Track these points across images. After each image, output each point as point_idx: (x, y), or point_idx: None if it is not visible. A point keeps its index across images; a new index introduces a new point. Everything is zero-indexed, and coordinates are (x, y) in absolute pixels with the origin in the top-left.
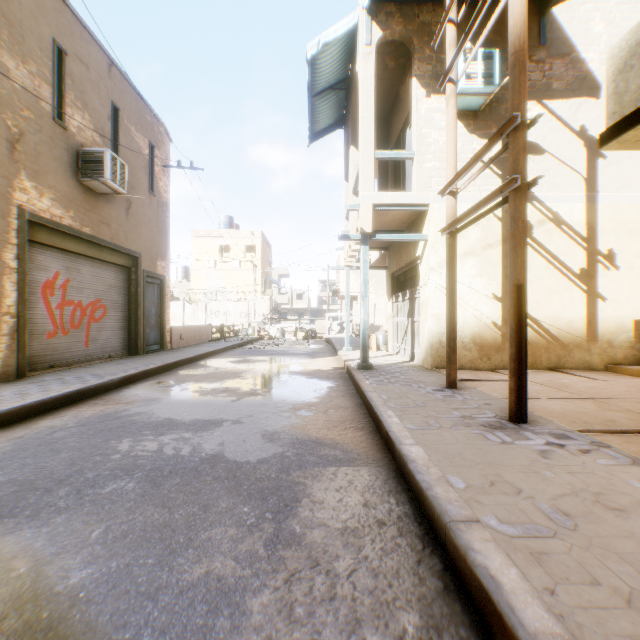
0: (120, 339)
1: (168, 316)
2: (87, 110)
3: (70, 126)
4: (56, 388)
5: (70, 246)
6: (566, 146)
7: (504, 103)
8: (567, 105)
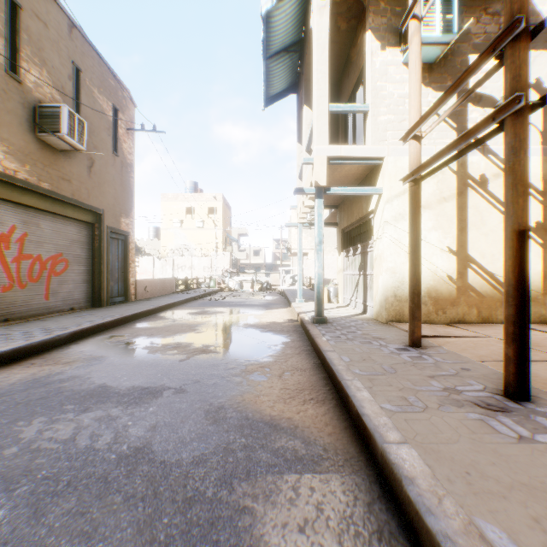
0: (83, 292)
1: (132, 270)
2: (45, 67)
3: (26, 81)
4: None
5: (27, 200)
6: None
7: (459, 56)
8: None
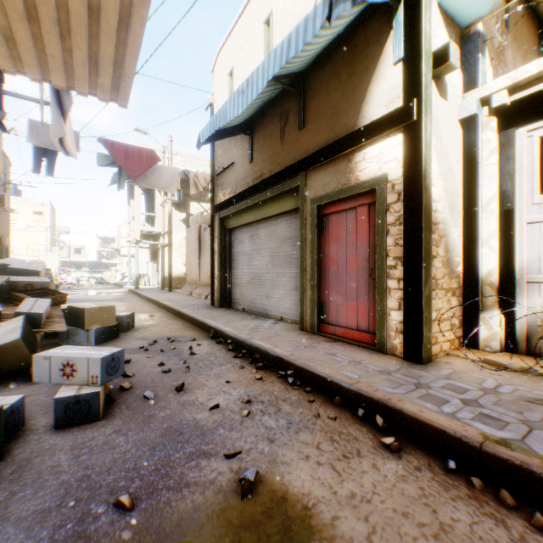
0: None
1: None
2: None
3: None
4: None
5: None
6: None
7: (187, 201)
8: (207, 205)
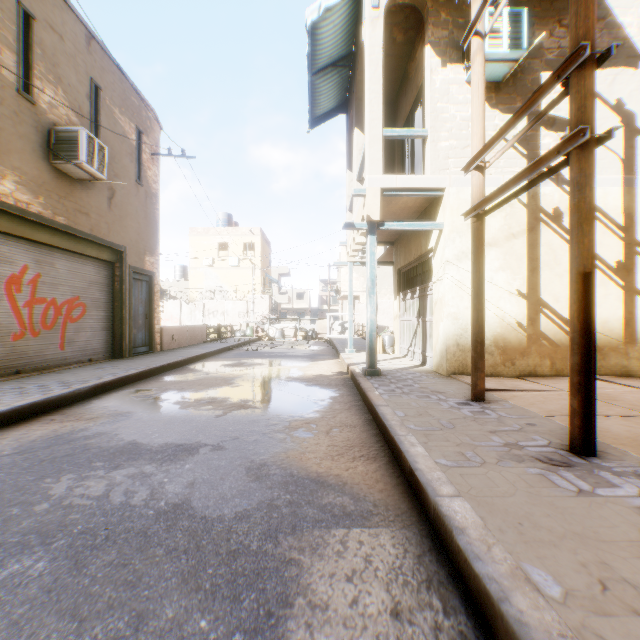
0: (102, 341)
1: (158, 316)
2: (61, 85)
3: (39, 101)
4: (7, 400)
5: (40, 237)
6: (600, 122)
7: (530, 74)
8: (601, 76)
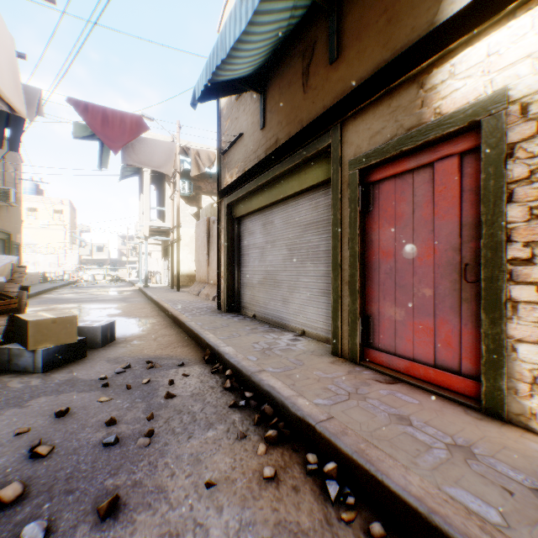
0: None
1: None
2: None
3: None
4: None
5: None
6: None
7: (198, 195)
8: None
